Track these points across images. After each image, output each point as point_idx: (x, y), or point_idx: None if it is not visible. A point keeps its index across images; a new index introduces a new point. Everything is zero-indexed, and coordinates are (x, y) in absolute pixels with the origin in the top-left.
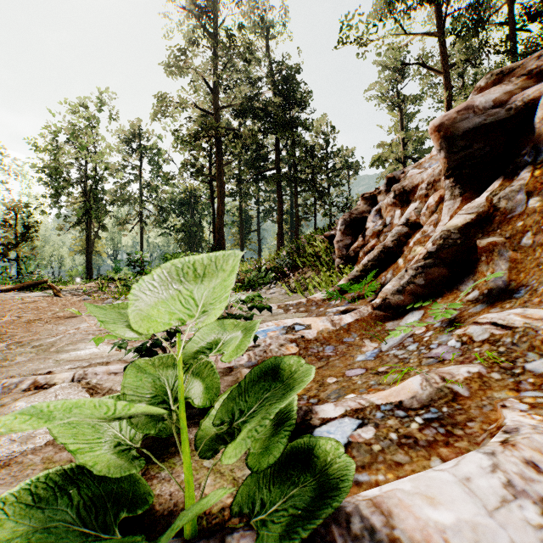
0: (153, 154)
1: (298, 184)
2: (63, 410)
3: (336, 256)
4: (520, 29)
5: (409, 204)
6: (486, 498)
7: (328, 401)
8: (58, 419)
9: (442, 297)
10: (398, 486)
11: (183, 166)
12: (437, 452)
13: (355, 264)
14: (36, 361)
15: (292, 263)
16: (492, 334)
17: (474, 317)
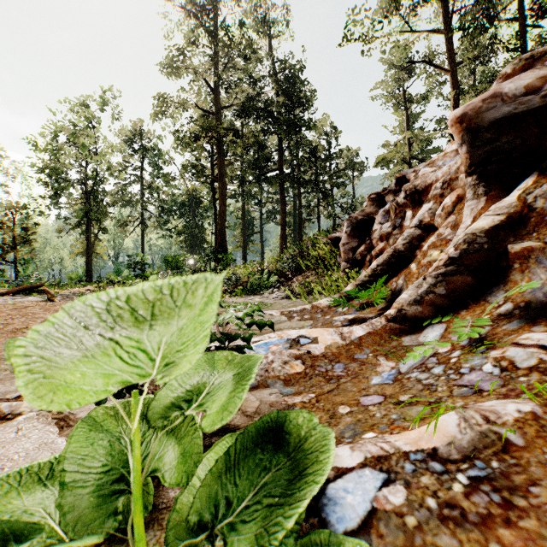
0: (155, 155)
1: (301, 185)
2: None
3: (342, 260)
4: (529, 26)
5: (421, 204)
6: None
7: (342, 442)
8: None
9: (467, 309)
10: None
11: (185, 167)
12: (496, 535)
13: (362, 268)
14: (8, 380)
15: (295, 266)
16: (540, 360)
17: (512, 336)
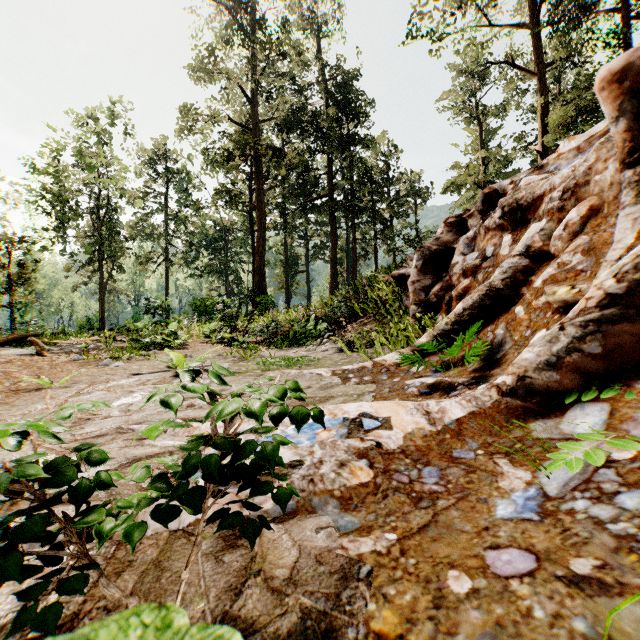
0: (181, 179)
1: (355, 214)
2: None
3: (411, 302)
4: (634, 17)
5: (526, 224)
6: None
7: None
8: None
9: None
10: None
11: (216, 193)
12: None
13: (437, 313)
14: None
15: (349, 311)
16: None
17: None
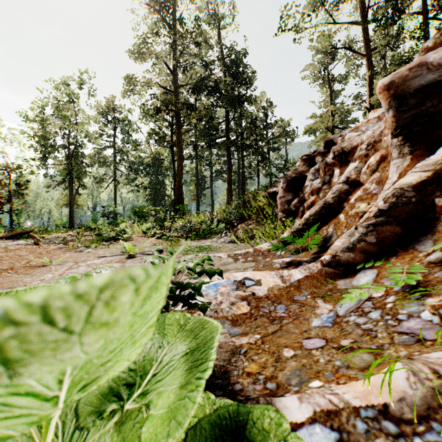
0: (125, 125)
1: (244, 149)
2: None
3: (279, 210)
4: (431, 18)
5: (348, 163)
6: None
7: (290, 390)
8: None
9: (396, 256)
10: None
11: (149, 135)
12: None
13: (295, 217)
14: None
15: (239, 215)
16: None
17: None
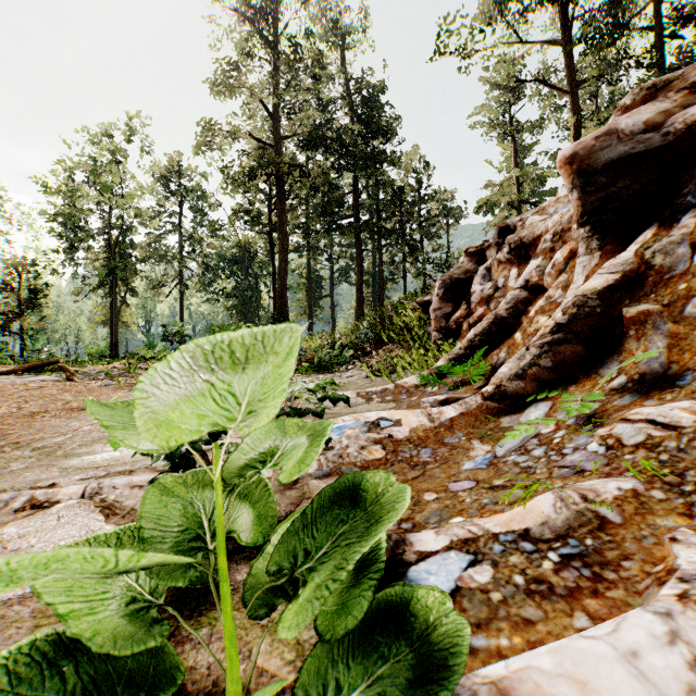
0: (197, 198)
1: (382, 236)
2: (35, 568)
3: (432, 329)
4: (669, 36)
5: (528, 260)
6: (664, 685)
7: (427, 527)
8: (31, 580)
9: (576, 384)
10: (532, 661)
11: (235, 213)
12: (582, 605)
13: (457, 339)
14: (36, 468)
15: (375, 337)
16: (649, 436)
17: (622, 412)
